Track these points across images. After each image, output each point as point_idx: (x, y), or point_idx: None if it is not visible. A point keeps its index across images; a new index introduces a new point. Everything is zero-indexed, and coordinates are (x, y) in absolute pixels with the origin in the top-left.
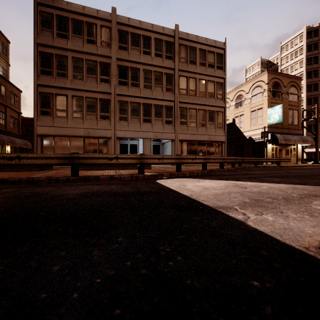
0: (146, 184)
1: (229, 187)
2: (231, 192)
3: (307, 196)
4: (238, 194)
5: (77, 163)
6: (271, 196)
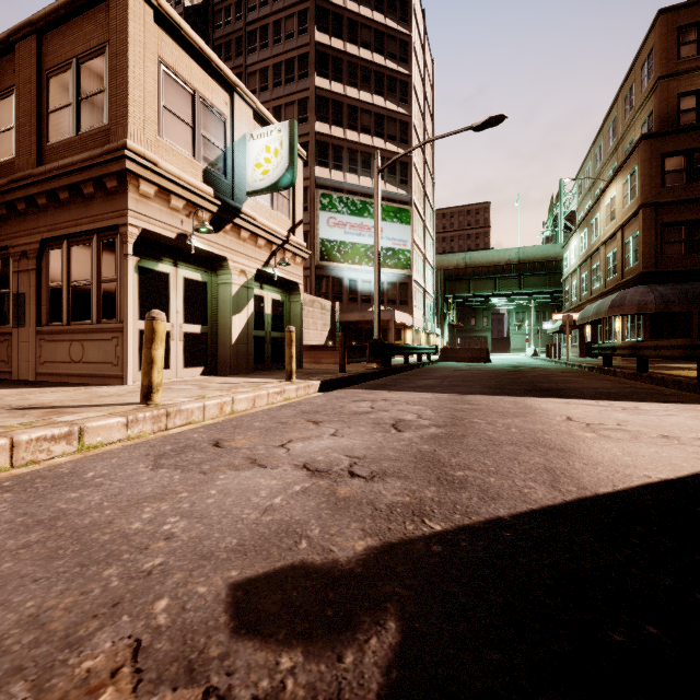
0: (642, 398)
1: (586, 416)
2: (527, 407)
3: (459, 421)
4: (512, 407)
5: (695, 357)
6: (483, 411)
